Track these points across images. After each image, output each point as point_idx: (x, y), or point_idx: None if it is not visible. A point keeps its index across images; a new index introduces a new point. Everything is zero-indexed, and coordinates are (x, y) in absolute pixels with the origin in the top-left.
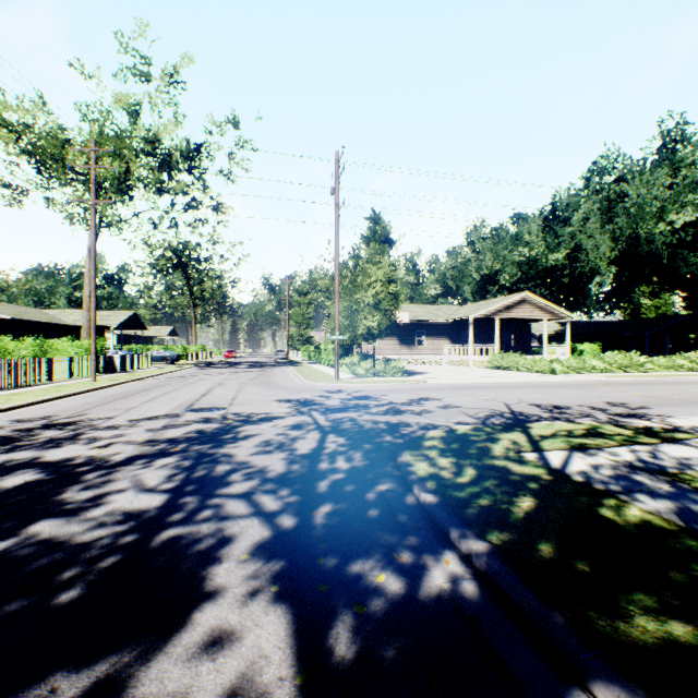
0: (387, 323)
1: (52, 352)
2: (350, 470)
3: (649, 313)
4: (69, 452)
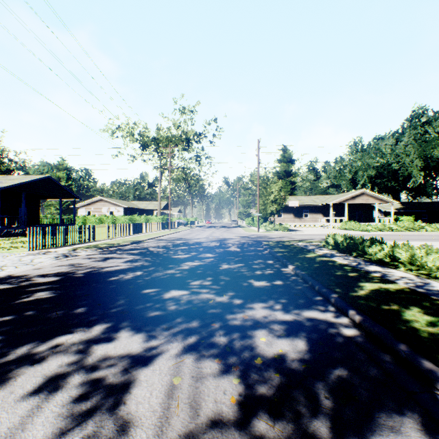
0: (280, 208)
1: (150, 221)
2: (251, 244)
3: None
4: (193, 241)
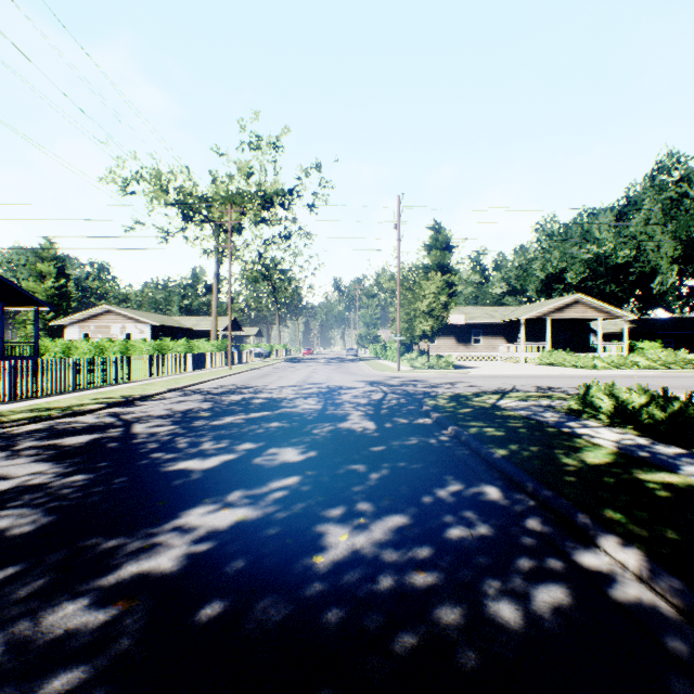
0: (439, 326)
1: (196, 349)
2: (397, 403)
3: None
4: (265, 395)
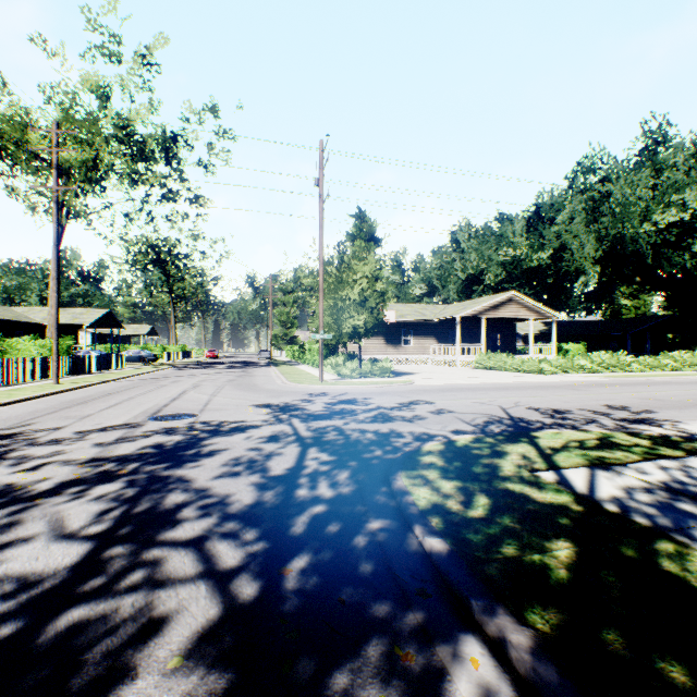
0: (374, 321)
1: (12, 352)
2: (334, 499)
3: (629, 313)
4: None
